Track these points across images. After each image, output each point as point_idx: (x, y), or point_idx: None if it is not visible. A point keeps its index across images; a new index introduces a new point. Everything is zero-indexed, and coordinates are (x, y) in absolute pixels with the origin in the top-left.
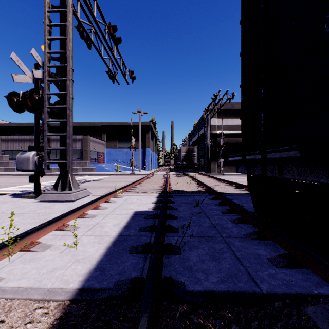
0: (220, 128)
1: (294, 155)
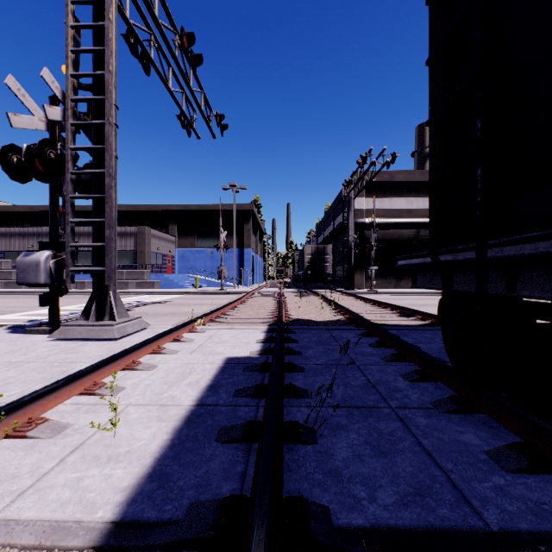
0: (370, 214)
1: (549, 250)
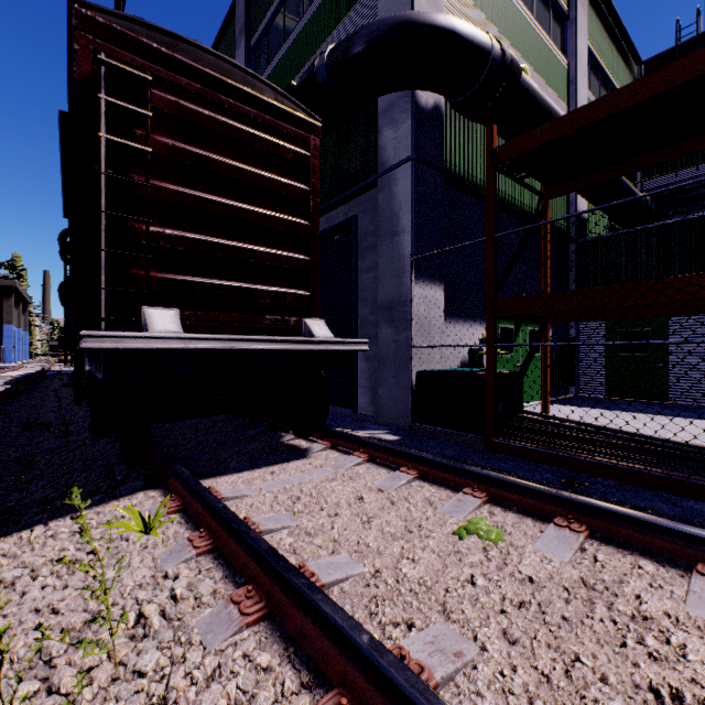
0: None
1: None
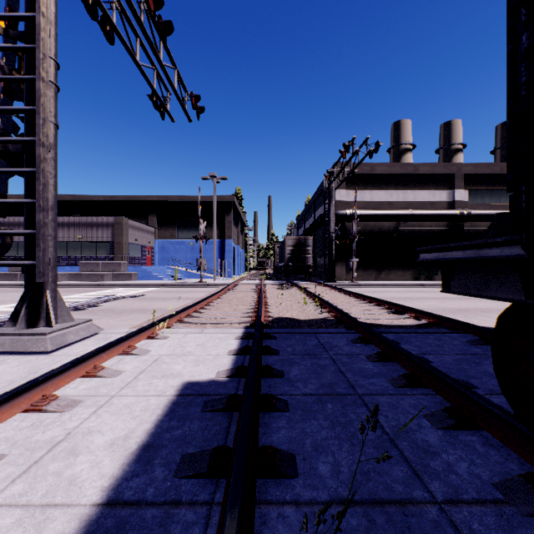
0: (351, 205)
1: None
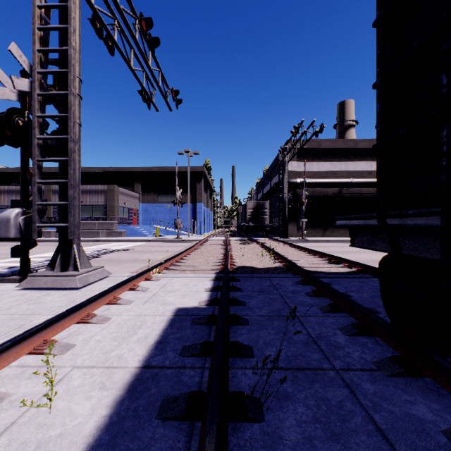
0: (301, 175)
1: None
